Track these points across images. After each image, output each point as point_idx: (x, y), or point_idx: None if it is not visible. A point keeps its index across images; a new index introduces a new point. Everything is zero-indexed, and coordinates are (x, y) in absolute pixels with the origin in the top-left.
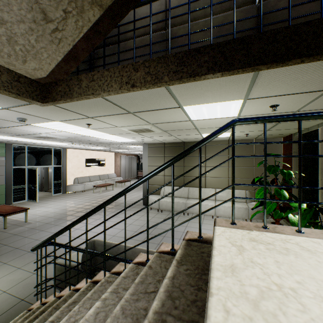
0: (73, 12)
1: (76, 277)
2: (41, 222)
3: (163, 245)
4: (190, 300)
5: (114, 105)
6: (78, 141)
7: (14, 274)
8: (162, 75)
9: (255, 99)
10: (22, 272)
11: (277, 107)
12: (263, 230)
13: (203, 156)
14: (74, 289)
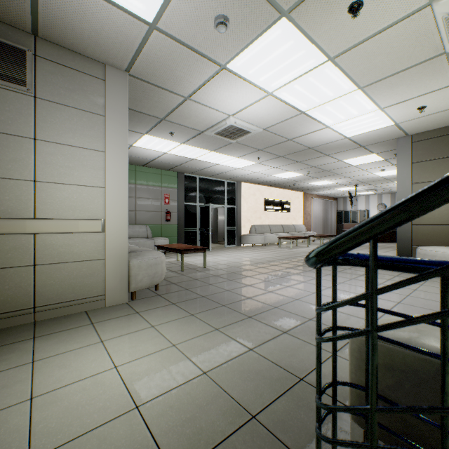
0: None
1: None
2: (223, 270)
3: None
4: None
5: None
6: (272, 146)
7: (211, 339)
8: None
9: None
10: (225, 339)
11: None
12: None
13: None
14: None
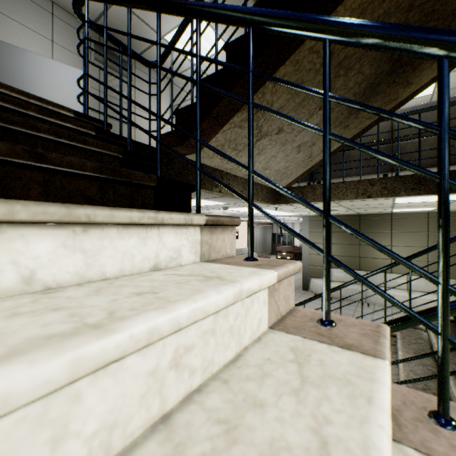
0: None
1: None
2: None
3: None
4: None
5: None
6: (233, 215)
7: None
8: (399, 191)
9: None
10: None
11: None
12: None
13: (387, 233)
14: None
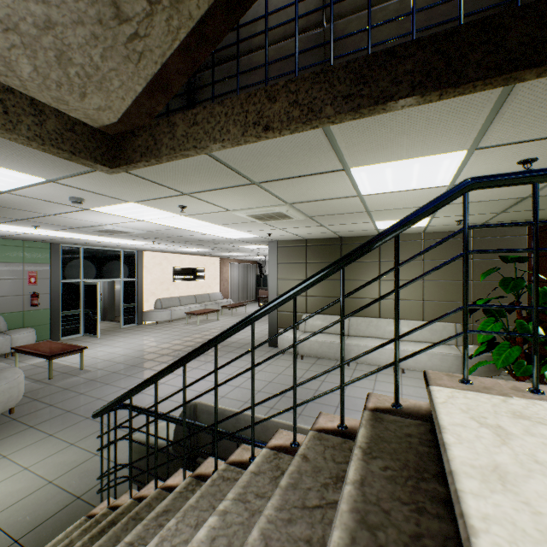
0: (164, 3)
1: (164, 465)
2: (104, 371)
3: (322, 416)
4: (407, 533)
5: (228, 169)
6: (163, 237)
7: (65, 454)
8: (322, 106)
9: (492, 149)
10: (77, 452)
11: (532, 163)
12: (533, 397)
13: (375, 262)
14: (164, 487)
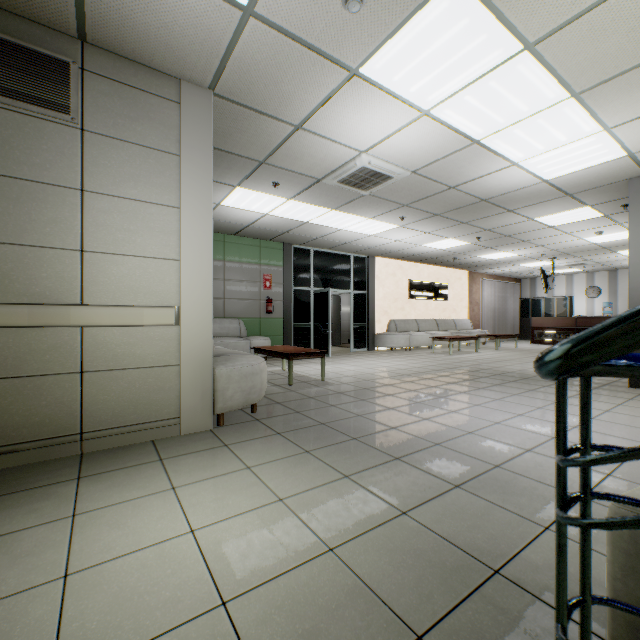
0: None
1: None
2: (351, 385)
3: None
4: None
5: None
6: (424, 198)
7: (339, 492)
8: None
9: None
10: (360, 494)
11: None
12: None
13: None
14: None
